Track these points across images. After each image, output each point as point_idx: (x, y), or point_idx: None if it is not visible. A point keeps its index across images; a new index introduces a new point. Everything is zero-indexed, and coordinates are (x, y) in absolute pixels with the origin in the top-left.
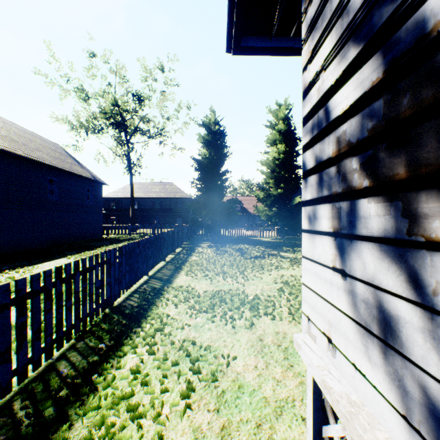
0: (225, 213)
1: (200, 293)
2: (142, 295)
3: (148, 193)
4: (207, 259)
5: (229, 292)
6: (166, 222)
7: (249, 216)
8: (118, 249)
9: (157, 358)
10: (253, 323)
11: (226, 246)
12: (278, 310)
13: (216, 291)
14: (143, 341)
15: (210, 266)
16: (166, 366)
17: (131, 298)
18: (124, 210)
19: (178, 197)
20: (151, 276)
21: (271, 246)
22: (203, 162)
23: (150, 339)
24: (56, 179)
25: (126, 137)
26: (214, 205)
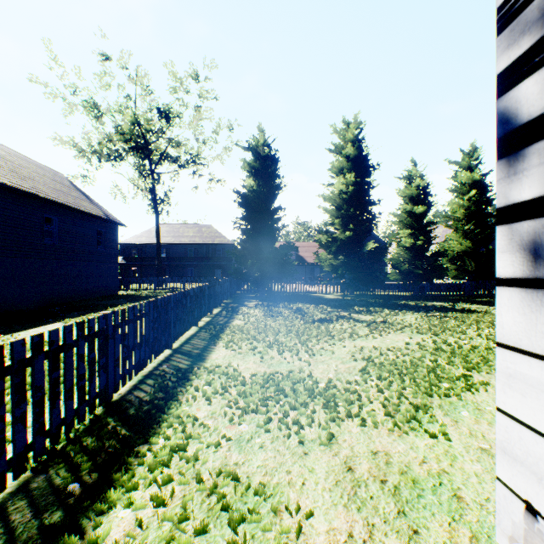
0: (277, 262)
1: (246, 378)
2: (159, 381)
3: (180, 238)
4: (255, 323)
5: (290, 376)
6: (201, 274)
7: (307, 267)
8: (121, 312)
9: (169, 517)
10: (332, 434)
11: (279, 305)
12: (367, 407)
13: (270, 375)
14: (148, 475)
15: (259, 334)
16: (183, 539)
17: (142, 386)
18: (149, 259)
19: (217, 243)
20: (176, 350)
21: (338, 305)
22: (249, 196)
23: (160, 471)
24: (55, 217)
25: (151, 166)
26: (264, 252)
